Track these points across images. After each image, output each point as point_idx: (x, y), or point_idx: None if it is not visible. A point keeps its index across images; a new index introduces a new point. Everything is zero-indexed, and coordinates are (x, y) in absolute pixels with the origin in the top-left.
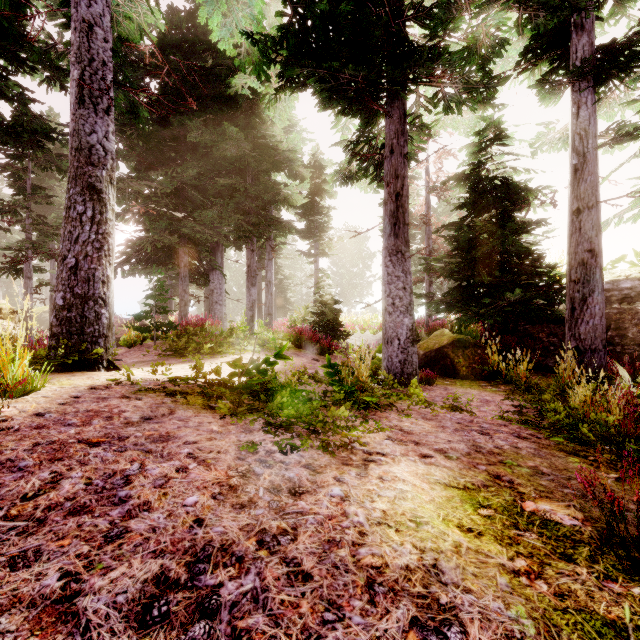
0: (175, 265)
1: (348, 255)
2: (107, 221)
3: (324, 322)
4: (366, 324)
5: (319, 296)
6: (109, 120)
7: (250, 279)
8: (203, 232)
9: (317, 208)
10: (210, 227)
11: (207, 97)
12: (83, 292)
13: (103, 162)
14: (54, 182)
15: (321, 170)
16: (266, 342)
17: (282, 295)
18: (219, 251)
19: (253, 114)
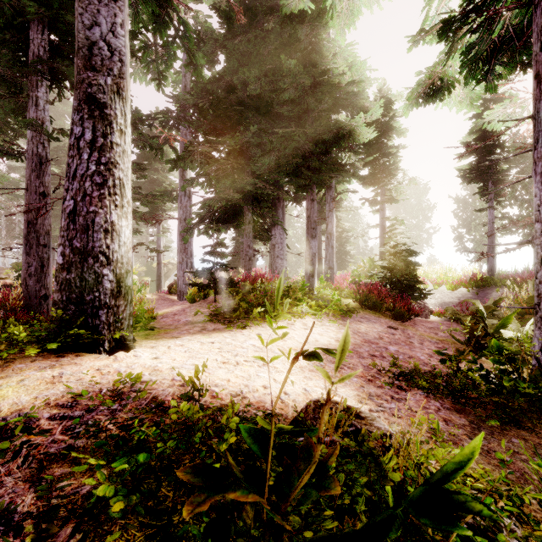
0: (240, 222)
1: (407, 207)
2: (112, 146)
3: (397, 278)
4: (439, 278)
5: (390, 247)
6: (117, 8)
7: (310, 231)
8: (264, 188)
9: (383, 149)
10: (271, 183)
11: (268, 56)
12: (82, 245)
13: (108, 65)
14: (158, 164)
15: (388, 106)
16: (328, 301)
17: (341, 248)
18: (280, 207)
19: (313, 51)
